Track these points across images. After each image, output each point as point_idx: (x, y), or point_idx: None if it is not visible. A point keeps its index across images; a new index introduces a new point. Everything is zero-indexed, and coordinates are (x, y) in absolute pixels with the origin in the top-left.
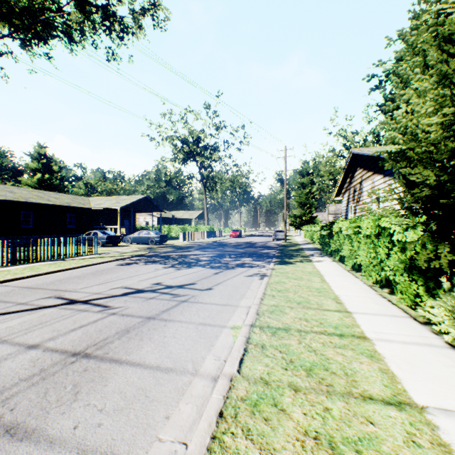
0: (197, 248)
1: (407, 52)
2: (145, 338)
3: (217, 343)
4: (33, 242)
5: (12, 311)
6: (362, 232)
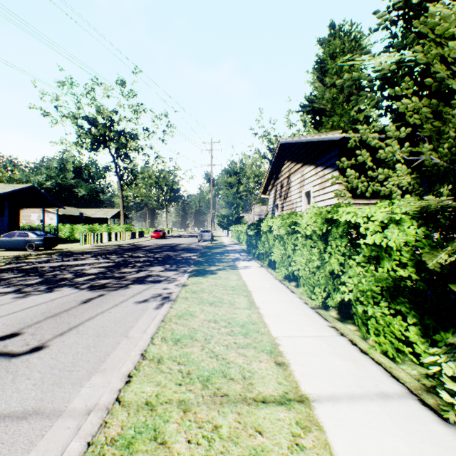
0: (97, 254)
1: (326, 56)
2: None
3: None
4: None
5: None
6: (302, 232)
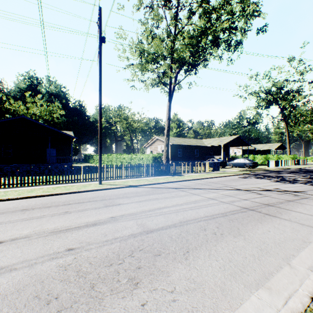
0: (287, 172)
1: None
2: (294, 206)
3: None
4: (196, 164)
5: (219, 189)
6: None
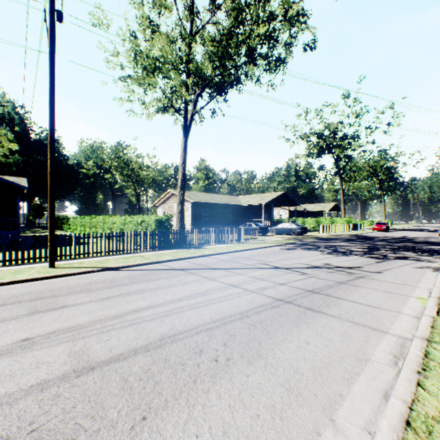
0: (341, 240)
1: None
2: (347, 291)
3: (407, 303)
4: (224, 230)
5: (249, 267)
6: None
